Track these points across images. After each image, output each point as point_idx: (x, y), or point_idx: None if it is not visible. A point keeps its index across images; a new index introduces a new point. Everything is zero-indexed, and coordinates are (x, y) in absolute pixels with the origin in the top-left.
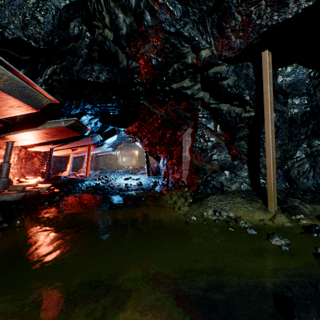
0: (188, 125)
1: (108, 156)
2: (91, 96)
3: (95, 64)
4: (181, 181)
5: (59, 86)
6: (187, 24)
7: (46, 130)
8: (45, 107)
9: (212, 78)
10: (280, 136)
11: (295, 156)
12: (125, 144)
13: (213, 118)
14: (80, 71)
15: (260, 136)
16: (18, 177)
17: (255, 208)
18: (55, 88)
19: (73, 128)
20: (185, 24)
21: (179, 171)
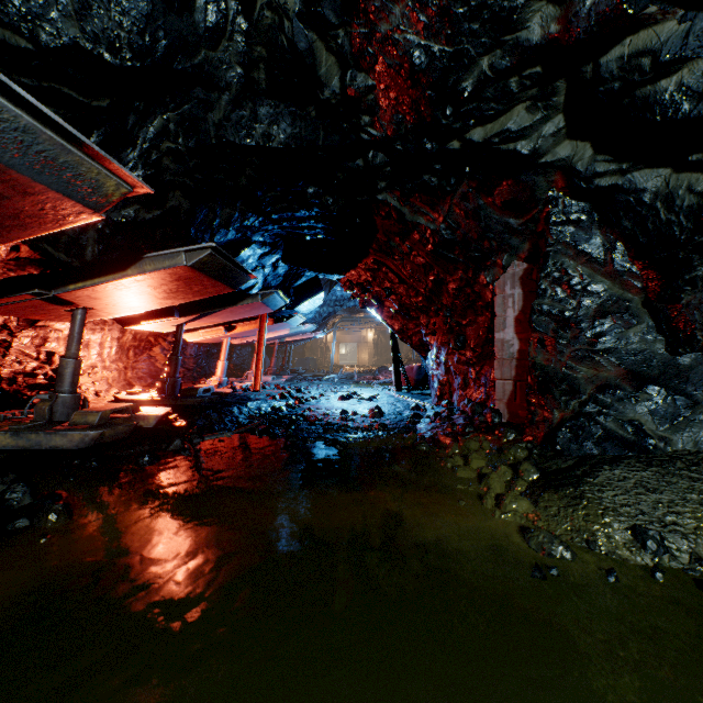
0: (512, 252)
1: (309, 344)
2: (256, 193)
3: (260, 103)
4: (491, 410)
5: (176, 167)
6: None
7: (147, 277)
8: (149, 223)
9: (616, 79)
10: None
11: None
12: (344, 316)
13: (600, 223)
14: (223, 124)
15: None
16: (120, 388)
17: None
18: (169, 173)
19: (211, 271)
20: None
21: (483, 382)
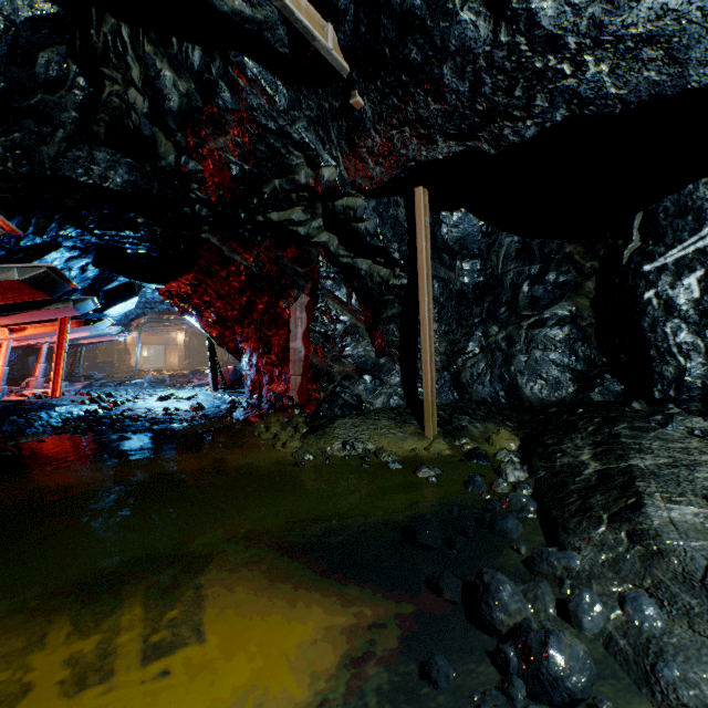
0: (301, 289)
1: (104, 346)
2: (81, 212)
3: (98, 148)
4: (287, 397)
5: (0, 184)
6: (298, 120)
7: None
8: None
9: (342, 214)
10: (445, 319)
11: (467, 351)
12: (152, 316)
13: (345, 281)
14: (60, 159)
15: (418, 317)
16: None
17: (407, 434)
18: None
19: (39, 283)
20: (294, 120)
21: (284, 378)
